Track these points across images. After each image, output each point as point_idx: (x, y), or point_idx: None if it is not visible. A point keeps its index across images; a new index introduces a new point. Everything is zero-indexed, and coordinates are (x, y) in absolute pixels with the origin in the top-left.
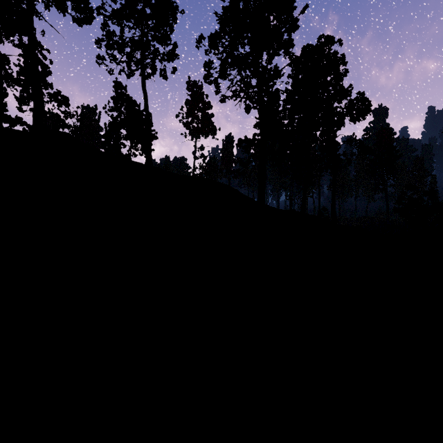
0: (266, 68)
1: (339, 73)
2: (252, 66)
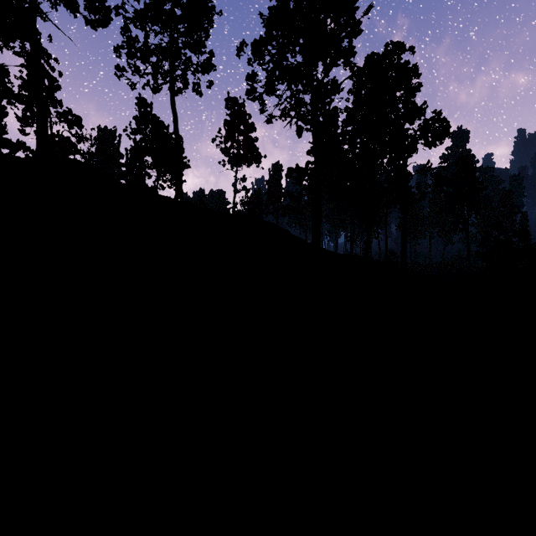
0: (321, 82)
1: (411, 88)
2: (305, 79)
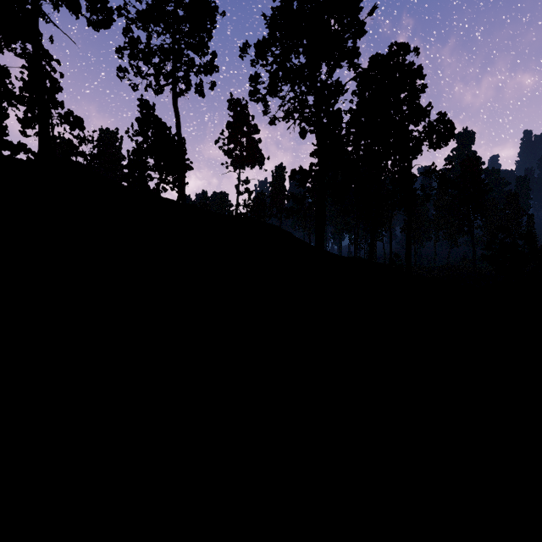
0: (325, 83)
1: (415, 89)
2: (309, 81)
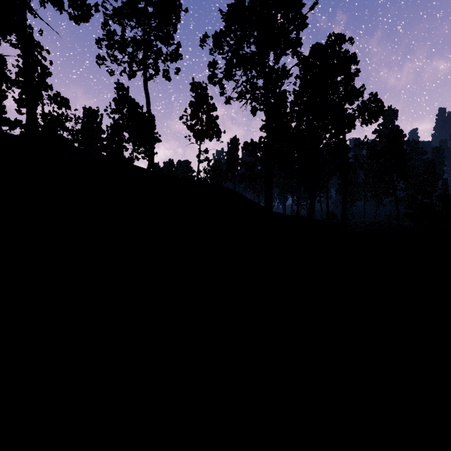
0: (273, 68)
1: (351, 73)
2: (259, 66)
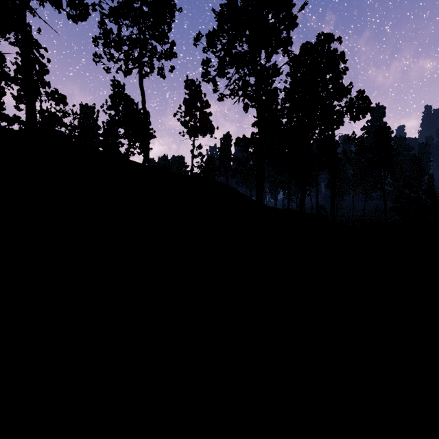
0: (264, 66)
1: (339, 71)
2: (251, 64)
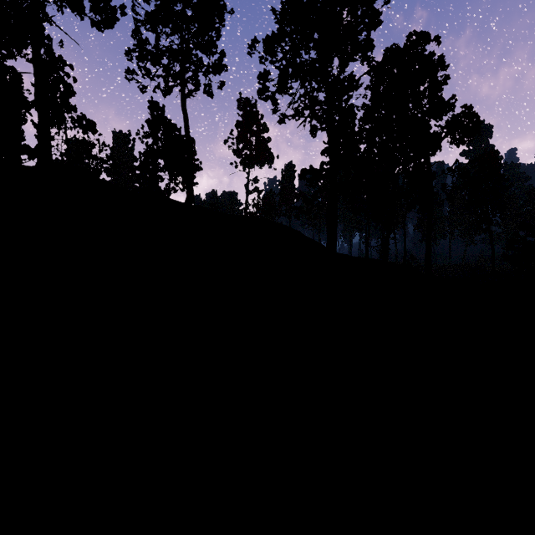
0: (338, 78)
1: (438, 81)
2: (320, 76)
